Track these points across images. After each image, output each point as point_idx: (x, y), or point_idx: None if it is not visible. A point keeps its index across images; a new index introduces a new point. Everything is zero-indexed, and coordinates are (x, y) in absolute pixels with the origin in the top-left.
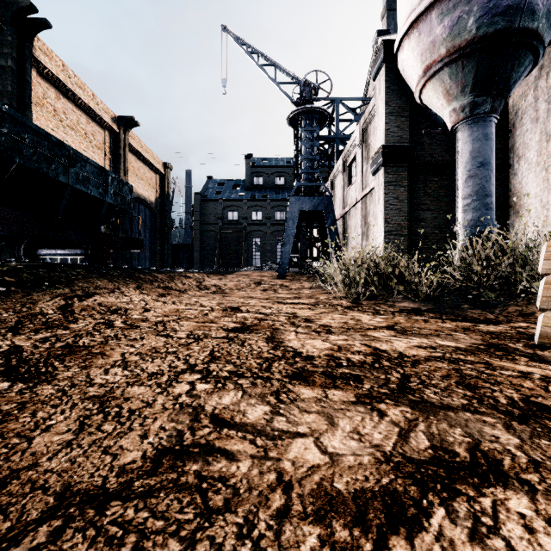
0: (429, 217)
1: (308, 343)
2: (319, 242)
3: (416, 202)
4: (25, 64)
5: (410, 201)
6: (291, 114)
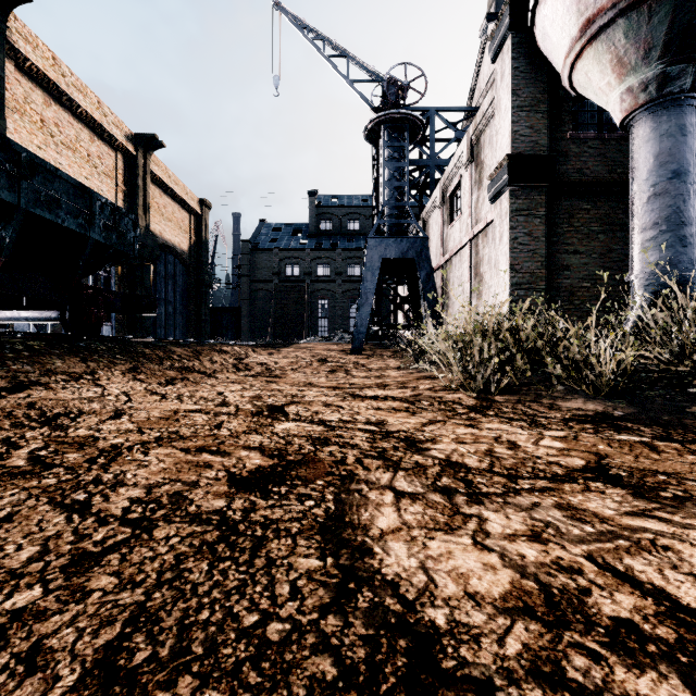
0: (576, 263)
1: (441, 561)
2: (408, 303)
3: (557, 241)
4: None
5: (548, 239)
6: (370, 124)
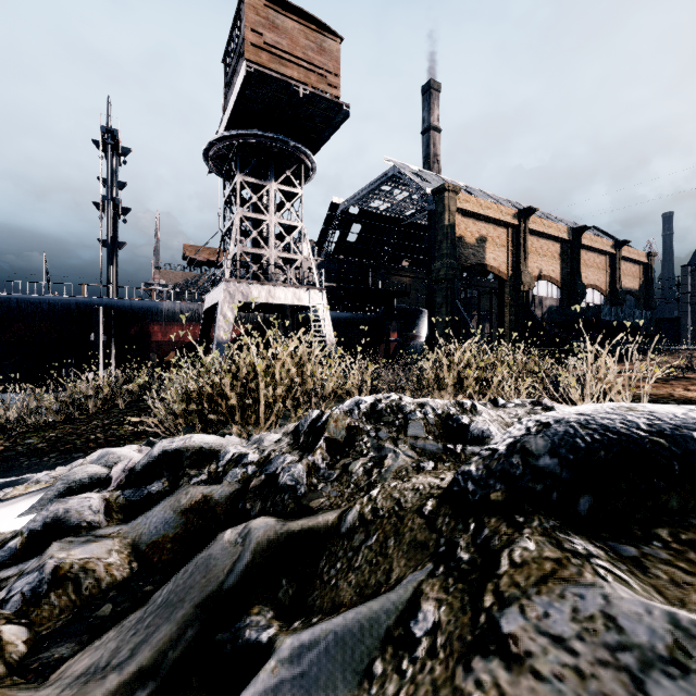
0: None
1: None
2: None
3: None
4: (578, 251)
5: None
6: None
